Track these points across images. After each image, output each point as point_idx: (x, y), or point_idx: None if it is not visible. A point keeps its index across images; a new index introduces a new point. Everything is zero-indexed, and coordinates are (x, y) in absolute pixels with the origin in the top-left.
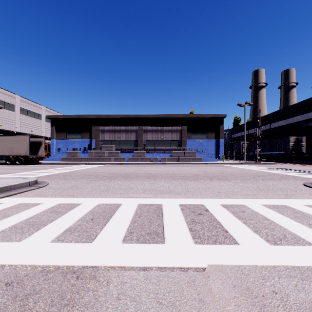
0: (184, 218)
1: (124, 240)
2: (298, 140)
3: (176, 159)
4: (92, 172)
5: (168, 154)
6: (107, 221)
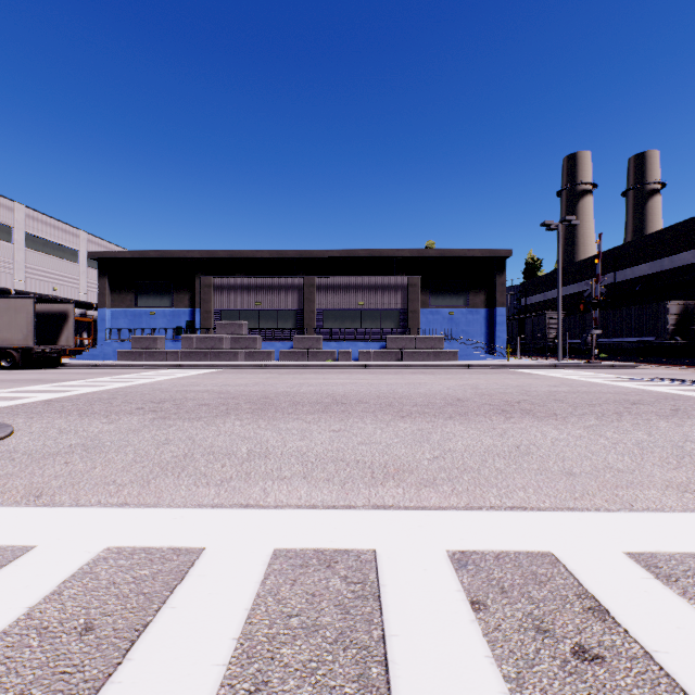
0: None
1: None
2: (688, 309)
3: (396, 356)
4: (175, 391)
5: (377, 343)
6: None
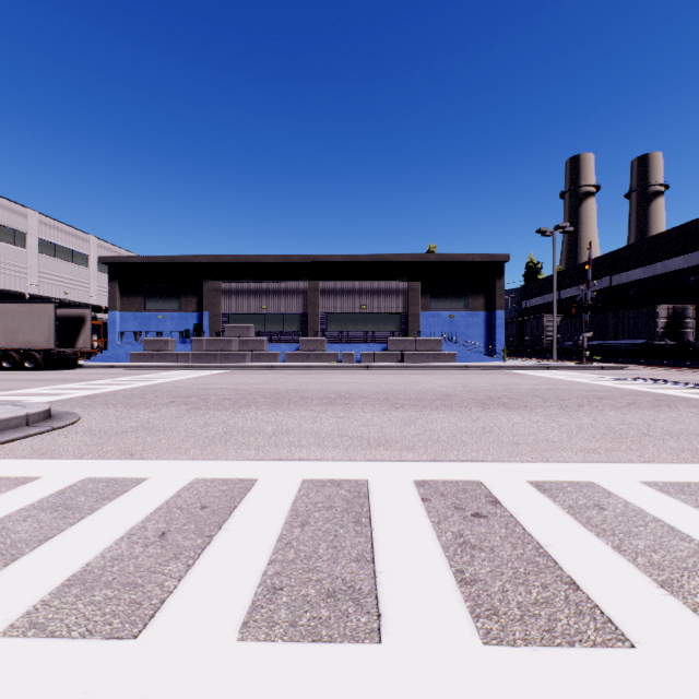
0: (433, 531)
1: (246, 626)
2: (677, 312)
3: (397, 357)
4: (197, 389)
5: (379, 345)
6: (206, 541)
